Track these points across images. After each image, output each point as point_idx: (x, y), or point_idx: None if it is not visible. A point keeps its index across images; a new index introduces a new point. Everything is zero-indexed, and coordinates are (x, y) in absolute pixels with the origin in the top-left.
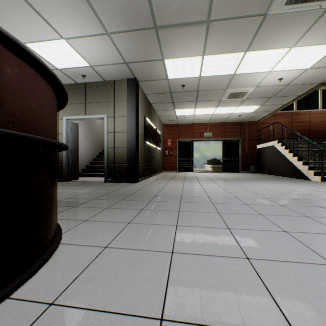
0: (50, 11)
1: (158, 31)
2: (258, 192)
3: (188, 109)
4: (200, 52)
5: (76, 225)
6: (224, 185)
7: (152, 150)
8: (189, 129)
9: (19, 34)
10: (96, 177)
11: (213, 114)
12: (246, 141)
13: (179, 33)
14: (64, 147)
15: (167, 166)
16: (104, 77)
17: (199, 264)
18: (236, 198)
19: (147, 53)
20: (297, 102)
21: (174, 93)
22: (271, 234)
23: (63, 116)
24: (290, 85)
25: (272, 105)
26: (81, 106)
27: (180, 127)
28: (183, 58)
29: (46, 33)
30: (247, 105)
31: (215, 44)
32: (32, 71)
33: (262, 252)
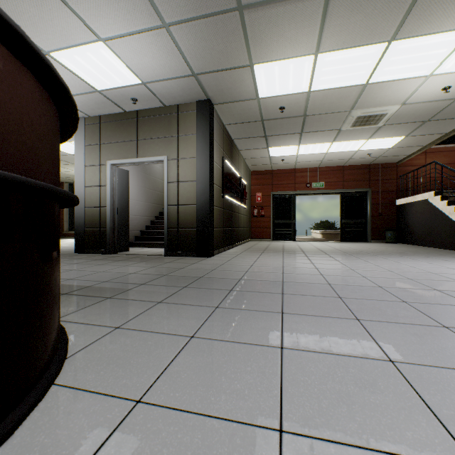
0: None
1: (243, 15)
2: (415, 277)
3: (289, 146)
4: (312, 48)
5: (99, 338)
6: (351, 262)
7: (234, 208)
8: (288, 177)
9: (38, 37)
10: (154, 247)
11: (326, 153)
12: (378, 194)
13: (278, 15)
14: (57, 194)
15: (256, 232)
16: (163, 100)
17: None
18: (381, 289)
19: (227, 56)
20: None
21: (268, 122)
22: None
23: (107, 161)
24: None
25: (426, 134)
26: (131, 144)
27: (275, 174)
28: (283, 61)
29: (76, 32)
30: (384, 137)
31: (338, 30)
32: None
33: None
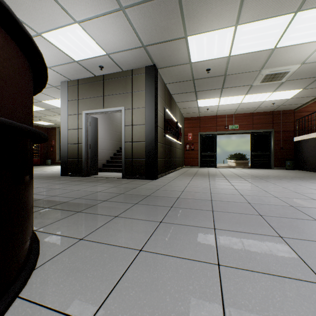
0: None
1: None
2: None
3: (212, 98)
4: (233, 21)
5: (65, 249)
6: (262, 185)
7: (172, 144)
8: (212, 121)
9: (33, 23)
10: (115, 172)
11: (240, 103)
12: (280, 133)
13: None
14: (18, 129)
15: (188, 161)
16: (121, 66)
17: None
18: (293, 208)
19: (168, 30)
20: None
21: (197, 81)
22: None
23: (83, 111)
24: None
25: None
26: (99, 99)
27: (202, 119)
28: (210, 32)
29: (58, 17)
30: (285, 90)
31: (254, 5)
32: None
33: None
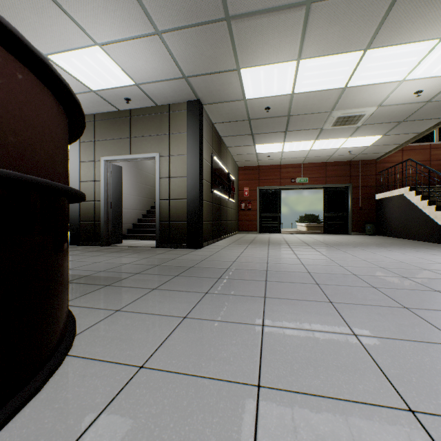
0: (77, 4)
1: (231, 25)
2: (387, 266)
3: (274, 143)
4: (294, 55)
5: (102, 319)
6: (330, 253)
7: (223, 202)
8: (274, 172)
9: (37, 41)
10: (146, 239)
11: (310, 150)
12: (359, 189)
13: (263, 25)
14: (72, 194)
15: (244, 225)
16: (155, 100)
17: (314, 421)
18: (355, 277)
19: (216, 61)
20: (439, 130)
21: (255, 121)
22: (439, 351)
23: (101, 157)
24: (432, 101)
25: (402, 134)
26: (124, 142)
27: (262, 169)
28: (268, 66)
29: (73, 37)
30: (363, 136)
31: (317, 39)
32: (0, 51)
33: (436, 397)
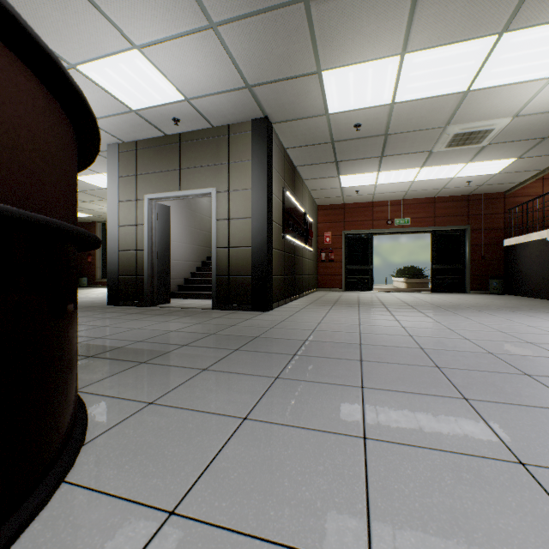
0: None
1: (310, 8)
2: (537, 340)
3: (365, 173)
4: (397, 47)
5: (127, 417)
6: (447, 320)
7: (297, 251)
8: (365, 212)
9: (63, 48)
10: (200, 298)
11: (413, 181)
12: (480, 233)
13: (354, 5)
14: (67, 233)
15: (325, 280)
16: (210, 119)
17: None
18: (492, 356)
19: (289, 61)
20: None
21: (340, 144)
22: None
23: (145, 195)
24: None
25: (545, 155)
26: (172, 175)
27: (348, 209)
28: (360, 65)
29: (106, 39)
30: (488, 159)
31: (431, 21)
32: None
33: None
